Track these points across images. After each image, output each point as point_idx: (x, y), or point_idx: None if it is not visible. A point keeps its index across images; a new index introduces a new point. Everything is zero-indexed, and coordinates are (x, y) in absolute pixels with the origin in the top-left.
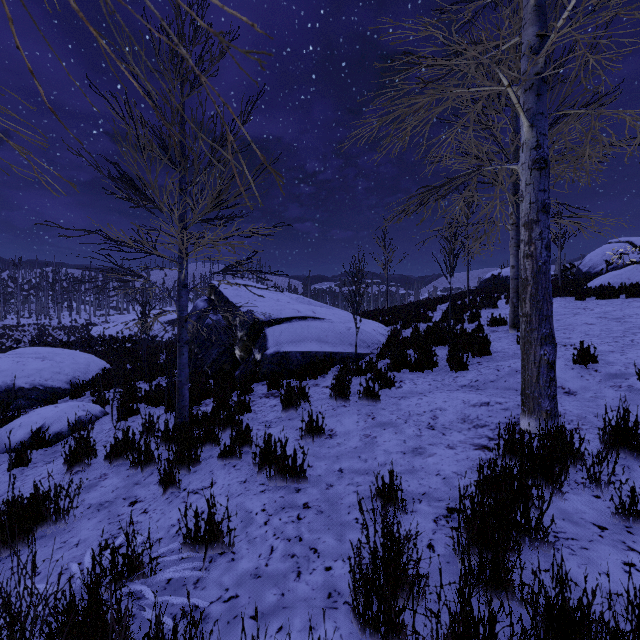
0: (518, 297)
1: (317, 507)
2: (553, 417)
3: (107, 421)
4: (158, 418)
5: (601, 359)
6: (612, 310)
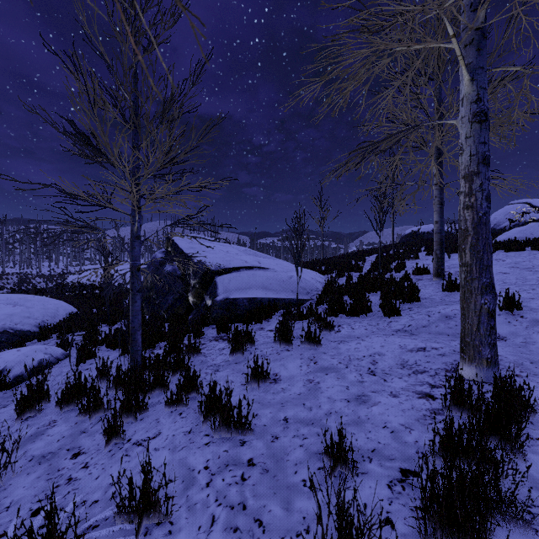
0: (441, 249)
1: (262, 464)
2: (493, 365)
3: (67, 363)
4: (110, 363)
5: (524, 305)
6: (522, 261)
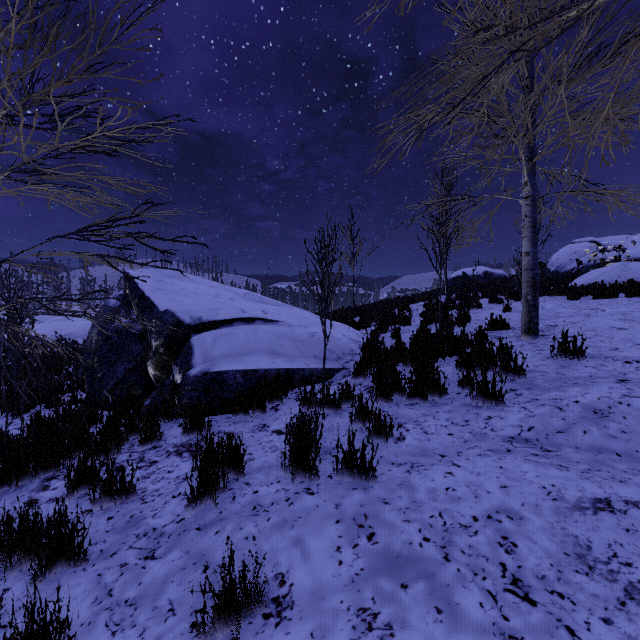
0: (534, 293)
1: None
2: None
3: None
4: None
5: None
6: (629, 311)
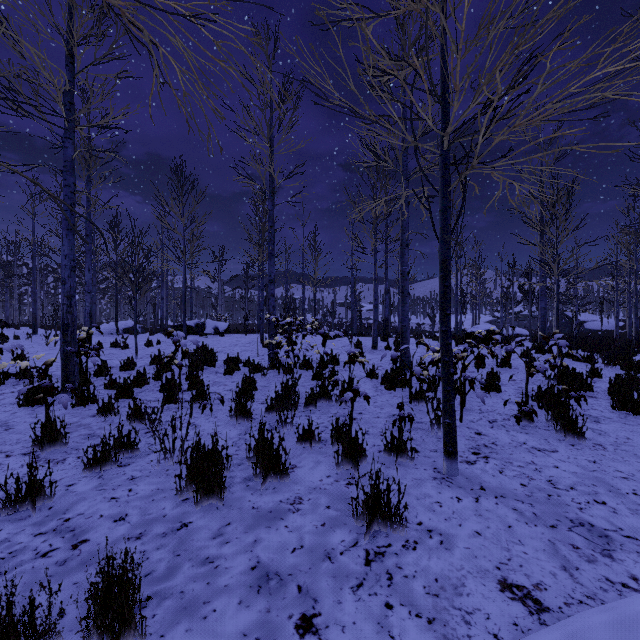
0: None
1: None
2: None
3: None
4: None
5: None
6: None
